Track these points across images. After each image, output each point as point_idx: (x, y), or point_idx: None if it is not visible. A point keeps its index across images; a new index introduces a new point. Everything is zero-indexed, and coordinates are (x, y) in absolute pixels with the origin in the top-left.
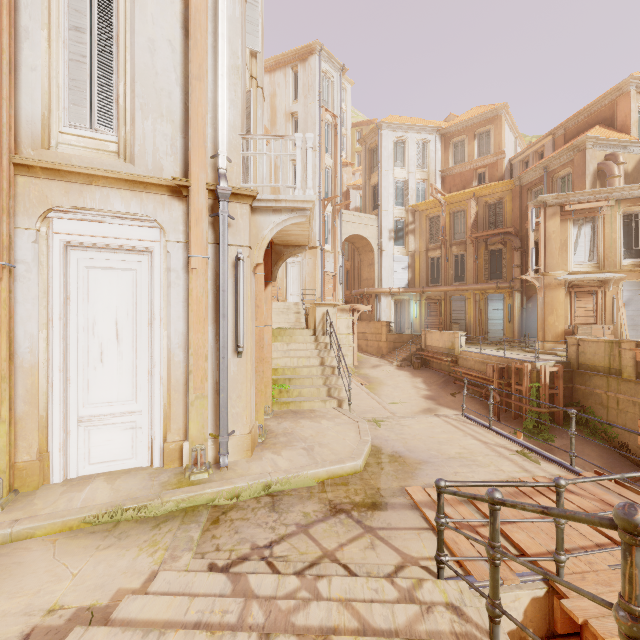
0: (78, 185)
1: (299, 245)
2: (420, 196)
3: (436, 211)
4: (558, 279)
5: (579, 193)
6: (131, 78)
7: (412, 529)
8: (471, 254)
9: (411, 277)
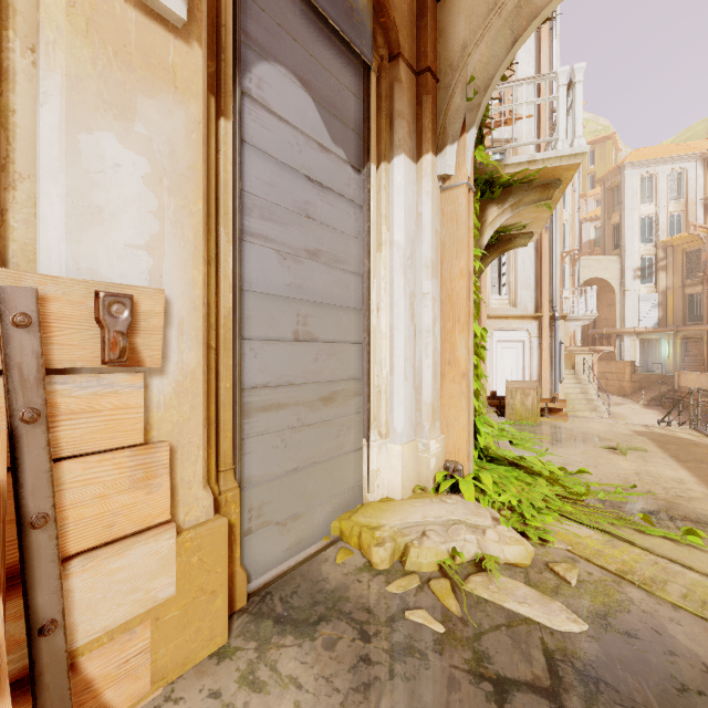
0: (502, 320)
1: None
2: (674, 229)
3: (695, 245)
4: None
5: None
6: (515, 275)
7: None
8: None
9: (662, 315)
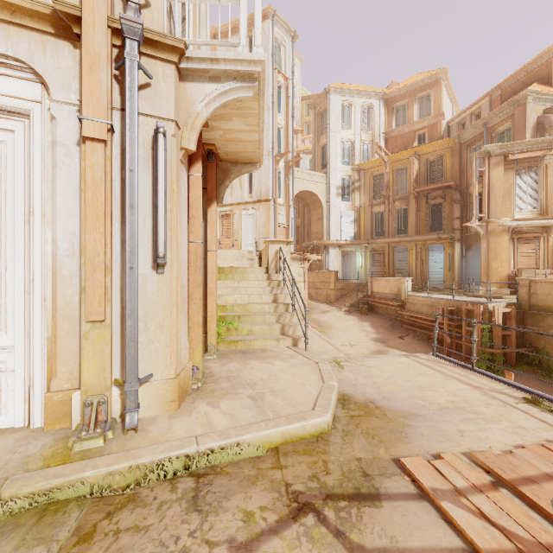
0: None
1: (249, 162)
2: (365, 156)
3: (380, 169)
4: (502, 225)
5: (522, 142)
6: None
7: (437, 552)
8: (413, 208)
9: (357, 230)
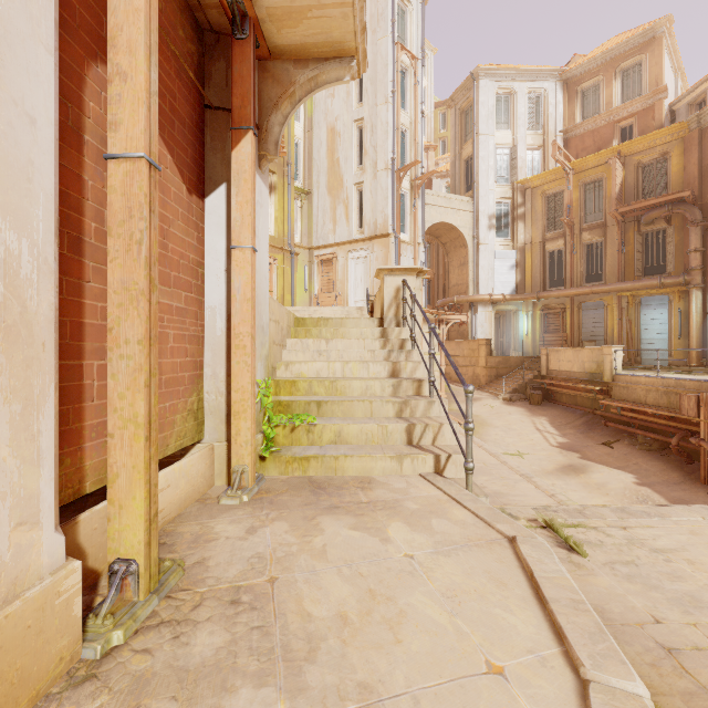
0: None
1: (333, 57)
2: (532, 168)
3: (557, 185)
4: None
5: None
6: None
7: None
8: (613, 240)
9: (520, 279)
